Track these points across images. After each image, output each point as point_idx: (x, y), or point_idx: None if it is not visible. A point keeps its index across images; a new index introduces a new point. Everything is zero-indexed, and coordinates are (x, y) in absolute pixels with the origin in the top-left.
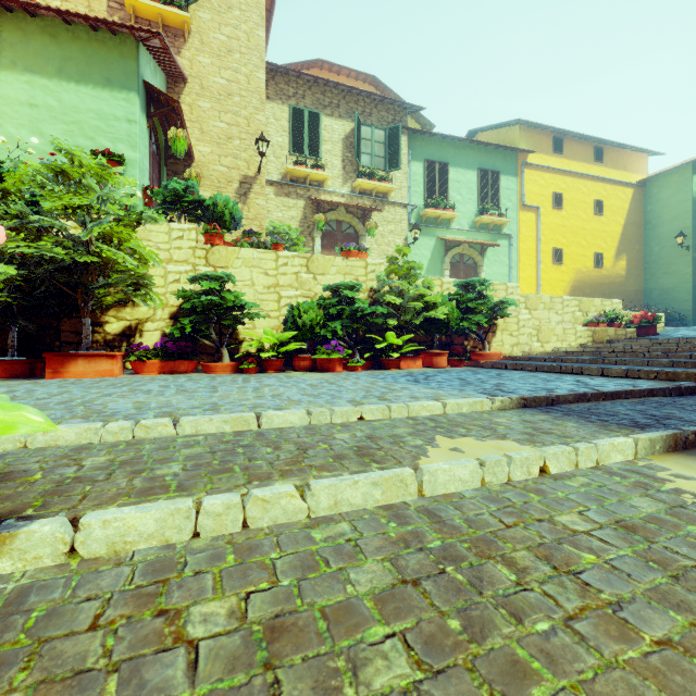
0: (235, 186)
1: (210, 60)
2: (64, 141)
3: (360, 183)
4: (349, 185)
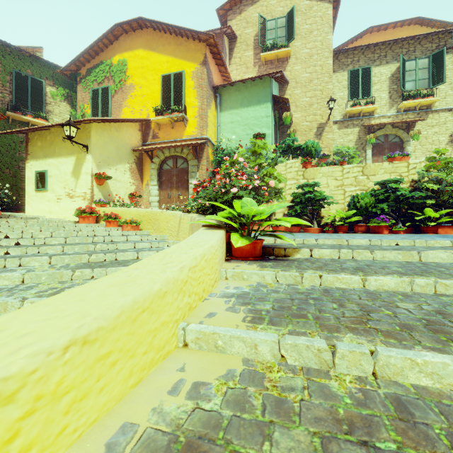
0: (314, 131)
1: (300, 66)
2: (242, 134)
3: (404, 104)
4: (395, 108)
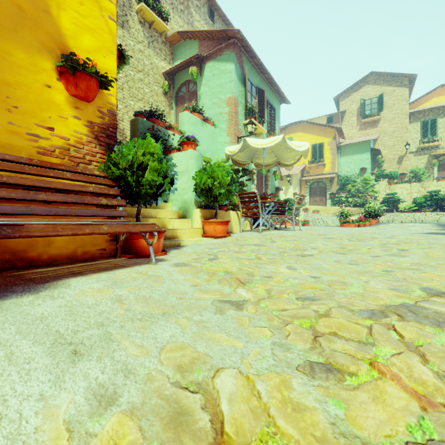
0: (396, 160)
1: (387, 124)
2: (353, 168)
3: None
4: None
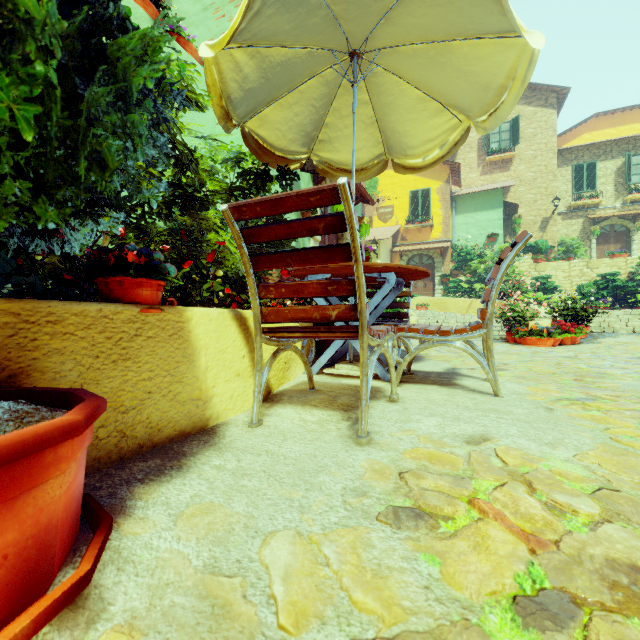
0: (538, 224)
1: (524, 166)
2: (476, 233)
3: (630, 197)
4: (620, 200)
